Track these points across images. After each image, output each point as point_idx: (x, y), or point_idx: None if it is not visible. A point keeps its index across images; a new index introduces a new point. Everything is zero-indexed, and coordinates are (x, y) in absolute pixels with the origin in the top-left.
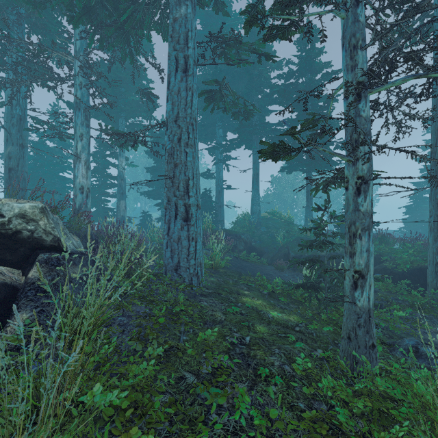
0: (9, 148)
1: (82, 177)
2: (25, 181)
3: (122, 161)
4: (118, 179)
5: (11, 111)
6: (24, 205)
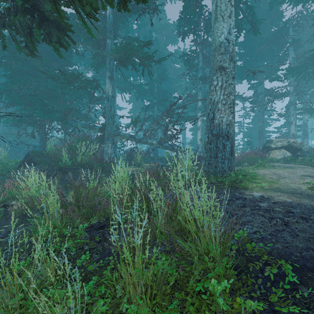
0: (259, 124)
1: (293, 130)
2: (264, 134)
3: (305, 116)
4: (302, 127)
5: (260, 111)
6: (293, 140)
